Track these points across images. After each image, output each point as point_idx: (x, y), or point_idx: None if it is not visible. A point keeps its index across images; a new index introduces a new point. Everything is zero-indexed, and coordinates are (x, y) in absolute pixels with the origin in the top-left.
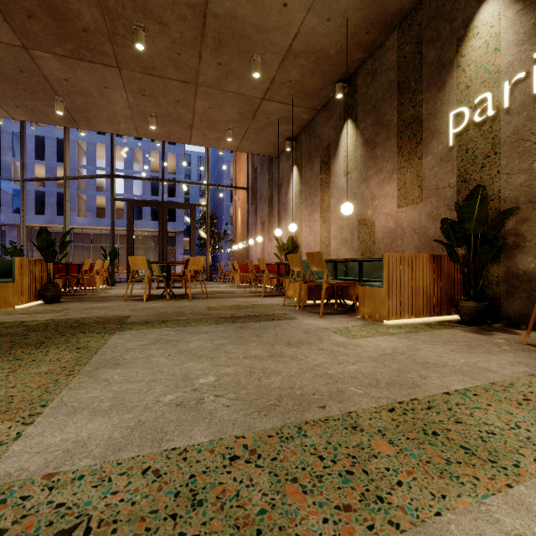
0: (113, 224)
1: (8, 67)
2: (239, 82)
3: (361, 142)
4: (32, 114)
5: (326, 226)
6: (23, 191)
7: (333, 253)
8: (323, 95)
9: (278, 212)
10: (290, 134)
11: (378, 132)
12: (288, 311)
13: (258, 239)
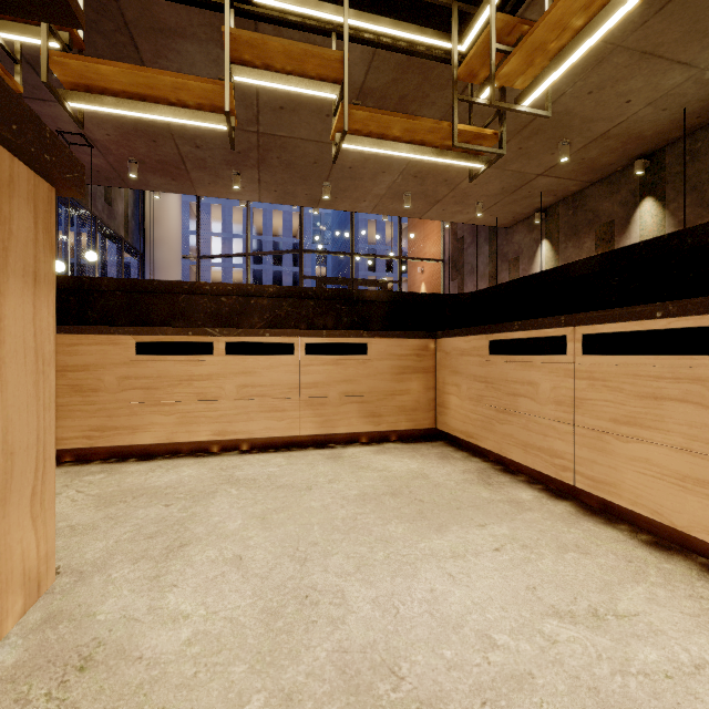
0: None
1: (306, 160)
2: (526, 162)
3: (671, 223)
4: (282, 197)
5: None
6: (198, 270)
7: None
8: (609, 169)
9: None
10: (542, 205)
11: (702, 215)
12: None
13: None
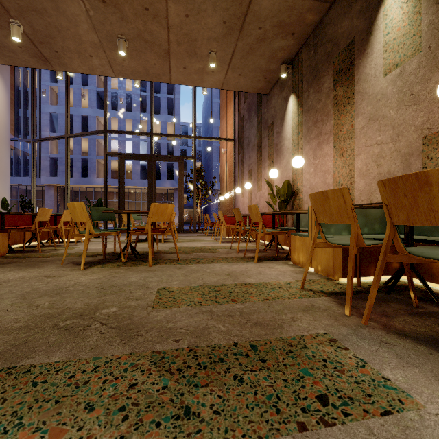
0: (105, 177)
1: None
2: None
3: None
4: (1, 52)
5: (345, 160)
6: (33, 150)
7: (361, 197)
8: None
9: (273, 147)
10: (286, 54)
11: None
12: (329, 319)
13: (246, 186)
